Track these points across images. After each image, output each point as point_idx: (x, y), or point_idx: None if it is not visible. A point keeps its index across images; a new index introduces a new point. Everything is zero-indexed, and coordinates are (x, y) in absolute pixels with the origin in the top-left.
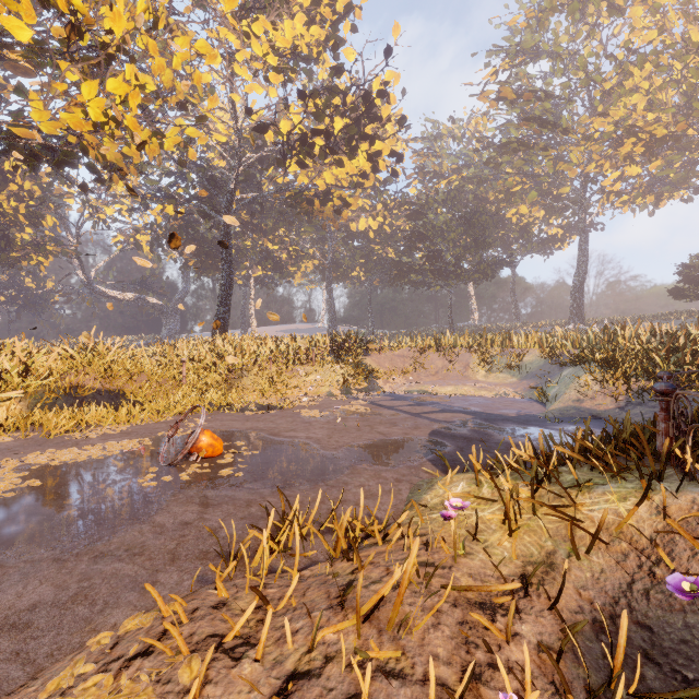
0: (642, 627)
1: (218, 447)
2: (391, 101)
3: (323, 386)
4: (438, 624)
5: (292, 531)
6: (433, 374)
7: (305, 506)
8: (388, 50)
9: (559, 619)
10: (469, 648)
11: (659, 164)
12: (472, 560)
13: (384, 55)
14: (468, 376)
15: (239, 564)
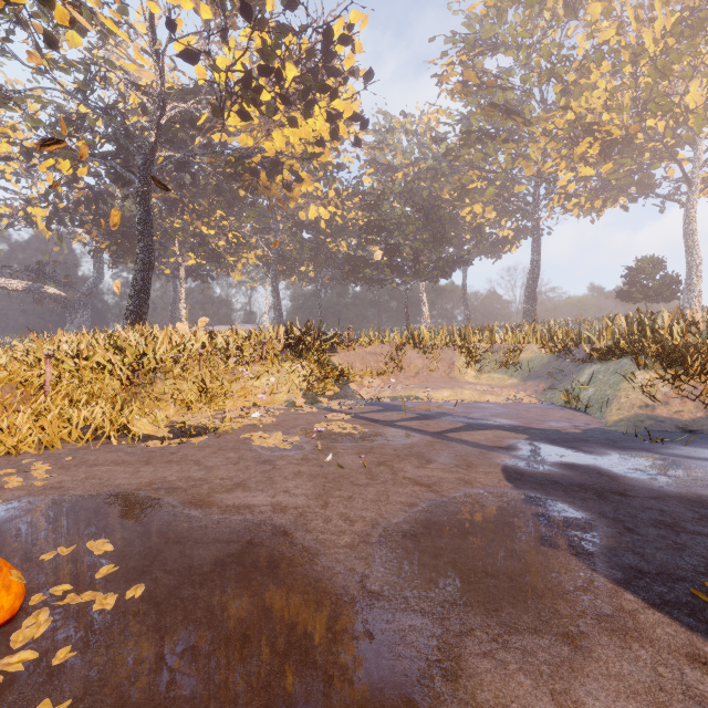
0: None
1: None
2: (356, 49)
3: (280, 392)
4: None
5: None
6: (412, 375)
7: None
8: None
9: None
10: None
11: (610, 166)
12: None
13: None
14: (454, 377)
15: None
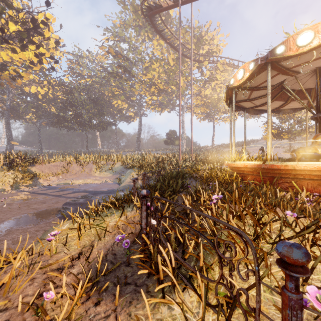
0: (114, 254)
1: None
2: (50, 29)
3: None
4: (33, 283)
5: None
6: (74, 174)
7: None
8: (48, 2)
9: (88, 262)
10: (45, 286)
11: (161, 98)
12: (60, 254)
13: (46, 3)
14: (91, 174)
15: None
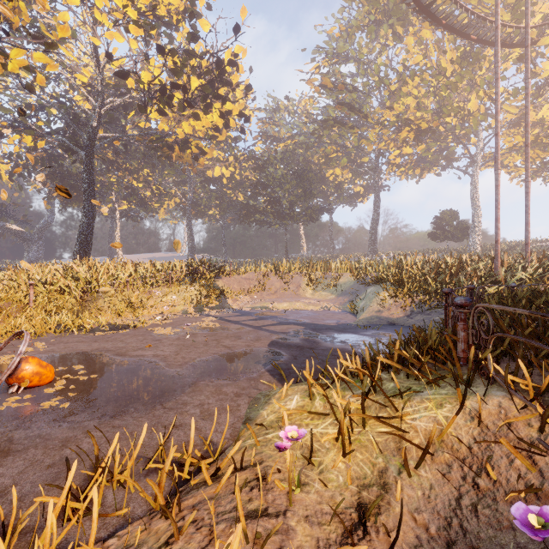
0: None
1: (48, 374)
2: (240, 70)
3: (179, 305)
4: None
5: (102, 483)
6: (272, 293)
7: (134, 438)
8: (237, 28)
9: None
10: None
11: (423, 147)
12: (308, 494)
13: (234, 31)
14: (299, 294)
15: (19, 544)
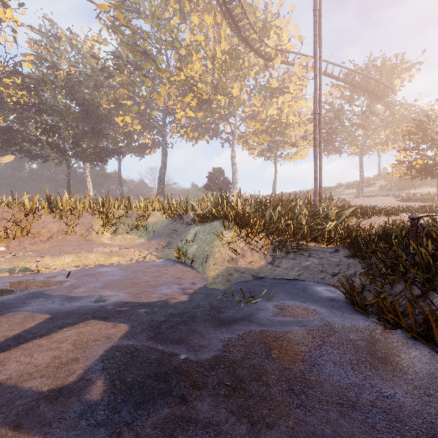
0: None
1: None
2: None
3: None
4: None
5: None
6: (44, 239)
7: None
8: None
9: None
10: None
11: (202, 115)
12: None
13: None
14: (91, 239)
15: None
